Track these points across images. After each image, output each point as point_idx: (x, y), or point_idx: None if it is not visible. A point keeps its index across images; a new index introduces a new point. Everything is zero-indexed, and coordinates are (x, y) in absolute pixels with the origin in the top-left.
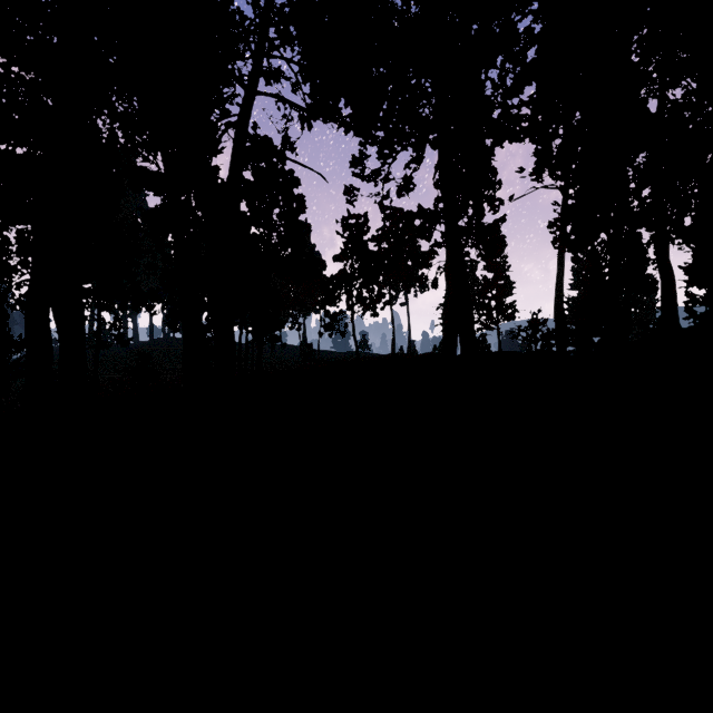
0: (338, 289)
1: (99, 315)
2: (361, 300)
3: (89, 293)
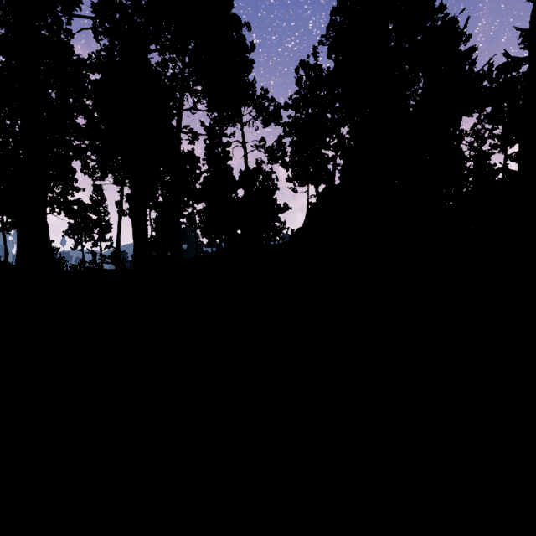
0: None
1: None
2: None
3: None
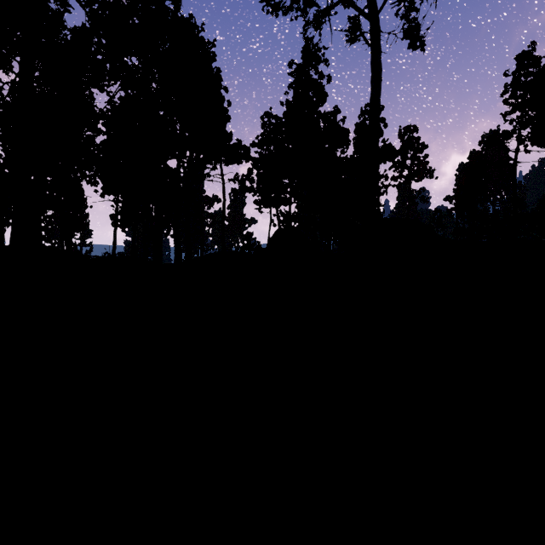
0: None
1: None
2: None
3: None
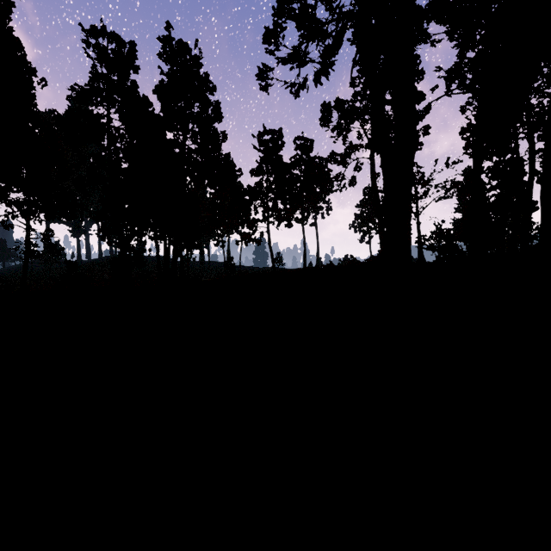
0: (254, 198)
1: (28, 225)
2: (276, 210)
3: (14, 202)
